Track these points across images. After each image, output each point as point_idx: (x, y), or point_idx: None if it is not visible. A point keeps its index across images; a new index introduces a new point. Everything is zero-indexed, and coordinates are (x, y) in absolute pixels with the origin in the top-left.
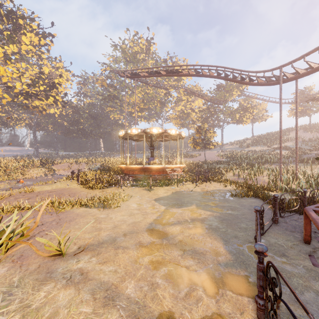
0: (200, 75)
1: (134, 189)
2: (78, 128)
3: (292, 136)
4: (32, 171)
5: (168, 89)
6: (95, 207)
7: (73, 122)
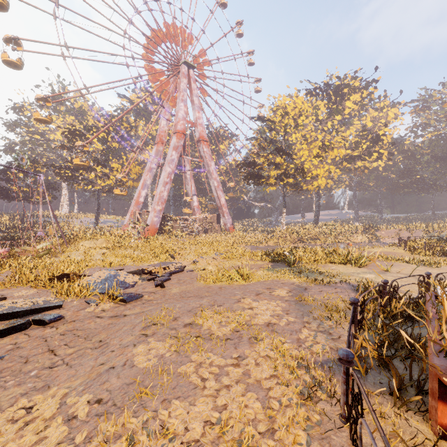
0: None
1: None
2: (411, 180)
3: None
4: (356, 237)
5: None
6: (416, 264)
7: (403, 173)
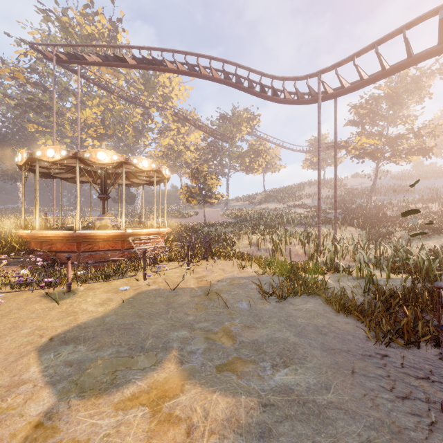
0: (196, 73)
1: (1, 301)
2: None
3: (307, 192)
4: None
5: (147, 108)
6: None
7: None
